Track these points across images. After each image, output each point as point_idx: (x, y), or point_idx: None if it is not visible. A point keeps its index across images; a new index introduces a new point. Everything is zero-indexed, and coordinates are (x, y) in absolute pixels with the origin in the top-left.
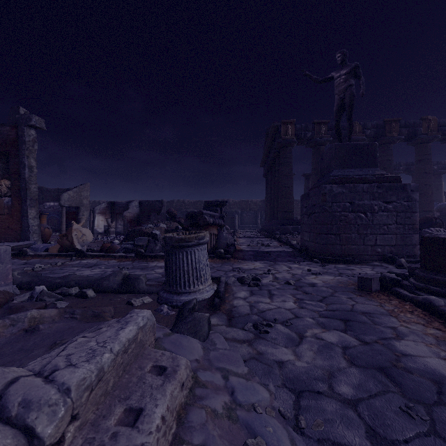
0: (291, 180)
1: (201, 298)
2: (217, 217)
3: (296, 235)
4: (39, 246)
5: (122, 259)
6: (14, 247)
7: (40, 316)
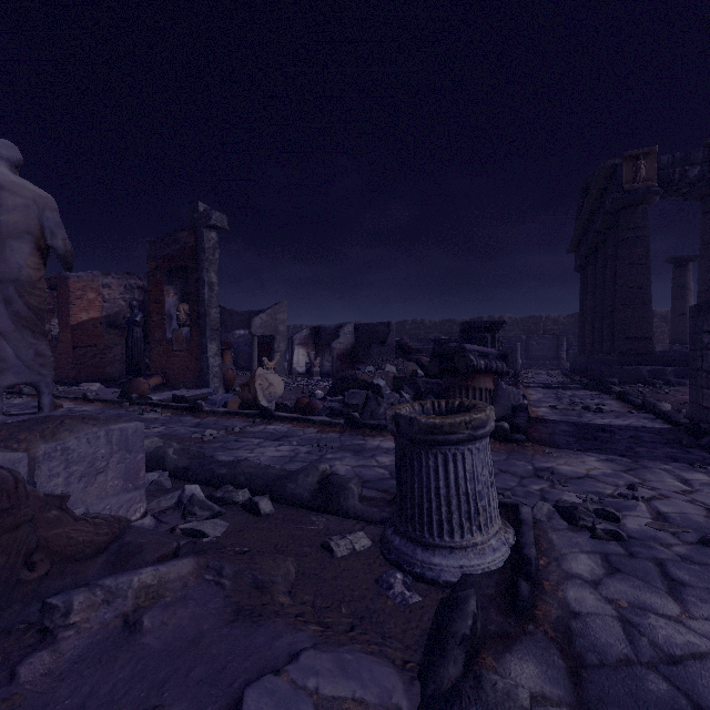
0: (647, 273)
1: (480, 568)
2: (494, 357)
3: (662, 387)
4: (217, 397)
5: (324, 427)
6: (189, 398)
7: (158, 581)
